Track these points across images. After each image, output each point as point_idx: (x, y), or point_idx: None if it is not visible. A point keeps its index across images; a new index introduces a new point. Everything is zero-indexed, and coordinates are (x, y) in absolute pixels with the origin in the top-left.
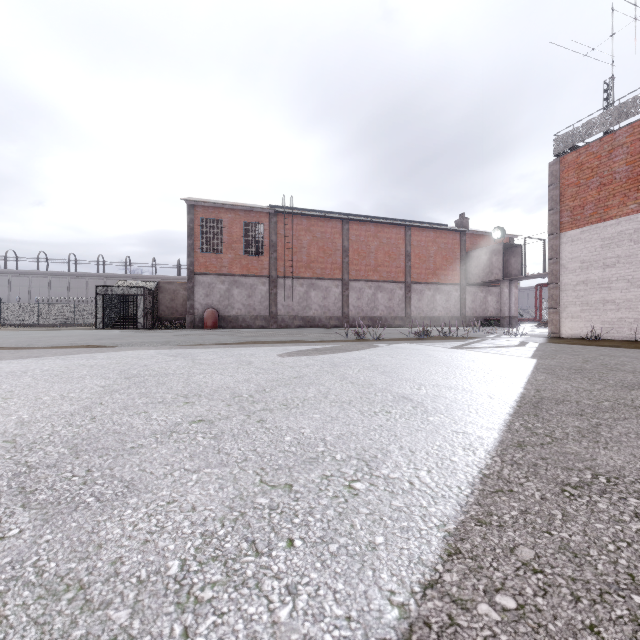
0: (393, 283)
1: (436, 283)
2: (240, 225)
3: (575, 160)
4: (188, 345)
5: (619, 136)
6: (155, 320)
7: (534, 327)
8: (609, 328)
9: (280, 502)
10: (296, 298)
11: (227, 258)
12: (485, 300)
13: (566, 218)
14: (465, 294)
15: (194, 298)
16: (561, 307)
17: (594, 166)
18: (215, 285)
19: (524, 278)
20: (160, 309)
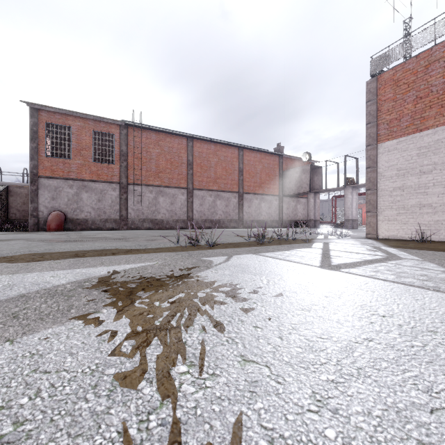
0: (229, 193)
1: (261, 194)
2: (89, 133)
3: (392, 77)
4: None
5: (436, 51)
6: (2, 222)
7: (330, 228)
8: (426, 230)
9: None
10: (146, 203)
11: (75, 163)
12: (295, 208)
13: (383, 130)
14: (282, 203)
15: (38, 201)
16: (378, 211)
17: (410, 81)
18: (62, 189)
19: (324, 191)
20: (10, 212)
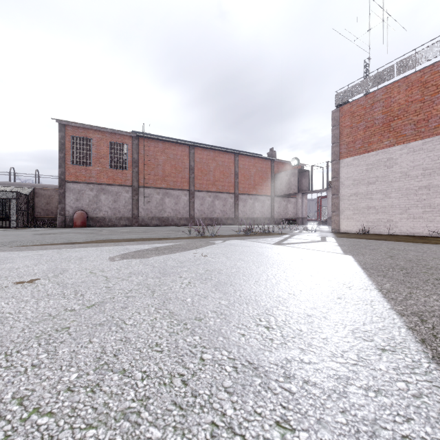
0: (226, 194)
1: (255, 194)
2: (107, 144)
3: (349, 109)
4: (30, 245)
5: (378, 94)
6: (30, 220)
7: (316, 225)
8: (371, 226)
9: None
10: (154, 203)
11: (95, 170)
12: (286, 207)
13: (343, 149)
14: (274, 202)
15: (65, 202)
16: (340, 211)
17: (362, 114)
18: (84, 191)
19: (311, 192)
20: (36, 211)
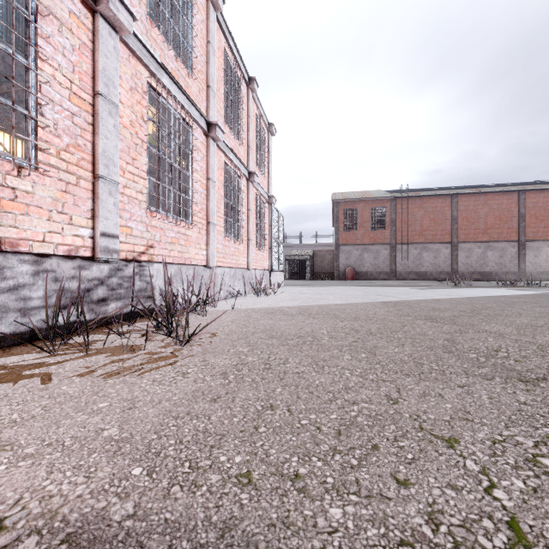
0: (504, 242)
1: None
2: (369, 210)
3: None
4: (357, 286)
5: None
6: (312, 274)
7: None
8: None
9: (416, 297)
10: (411, 258)
11: (360, 233)
12: None
13: None
14: None
15: (339, 260)
16: None
17: None
18: (352, 252)
19: None
20: (314, 267)
